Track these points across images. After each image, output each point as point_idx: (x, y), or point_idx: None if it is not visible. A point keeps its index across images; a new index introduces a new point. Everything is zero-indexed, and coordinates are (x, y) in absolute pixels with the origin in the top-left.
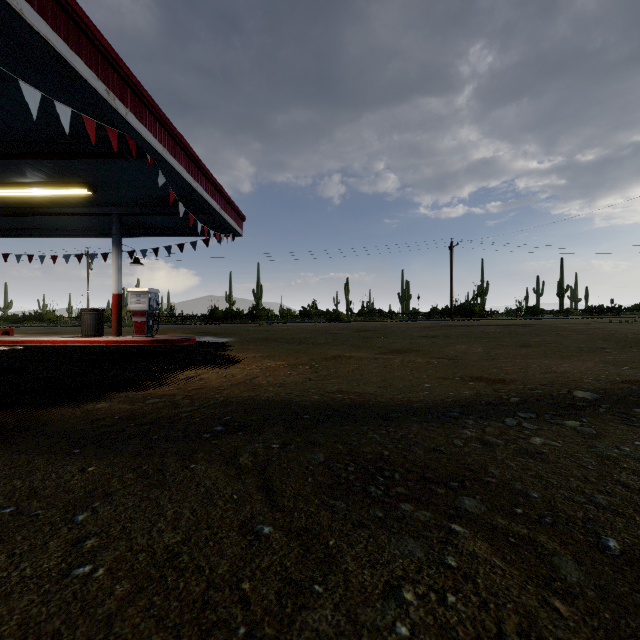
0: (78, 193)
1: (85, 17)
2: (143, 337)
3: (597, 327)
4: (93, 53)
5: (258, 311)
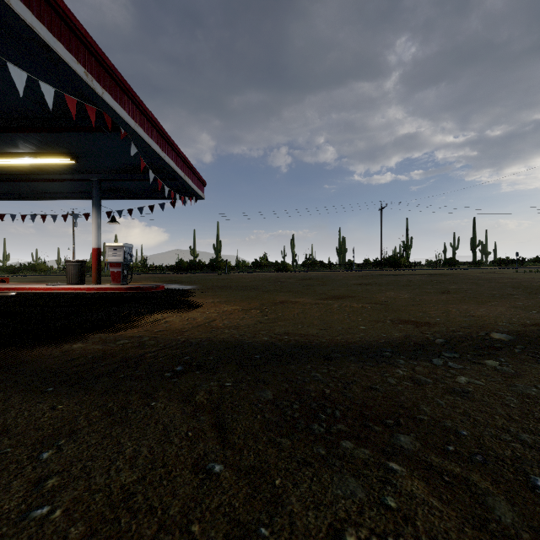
0: (63, 162)
1: (66, 9)
2: (119, 285)
3: (506, 276)
4: (73, 40)
5: (217, 262)
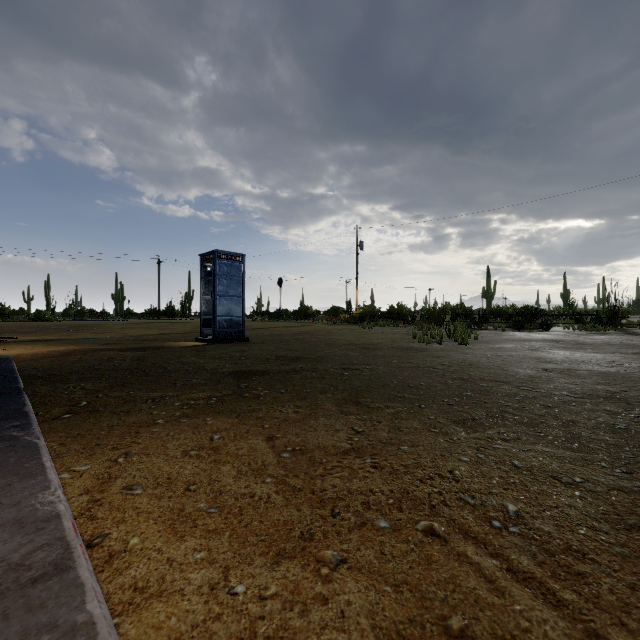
0: None
1: None
2: None
3: None
4: None
5: None
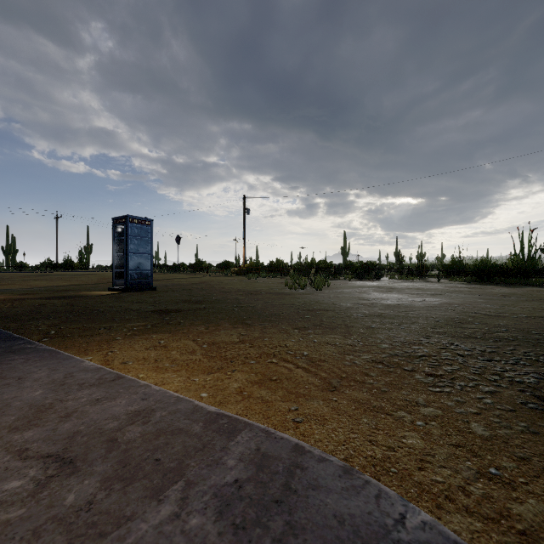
0: None
1: None
2: None
3: None
4: None
5: None
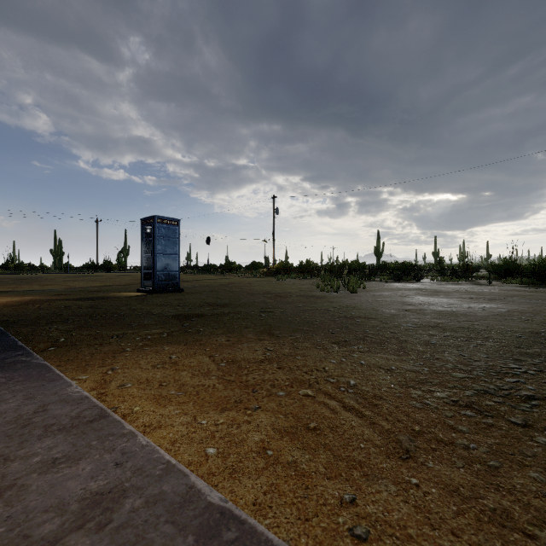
0: None
1: None
2: None
3: None
4: None
5: None
